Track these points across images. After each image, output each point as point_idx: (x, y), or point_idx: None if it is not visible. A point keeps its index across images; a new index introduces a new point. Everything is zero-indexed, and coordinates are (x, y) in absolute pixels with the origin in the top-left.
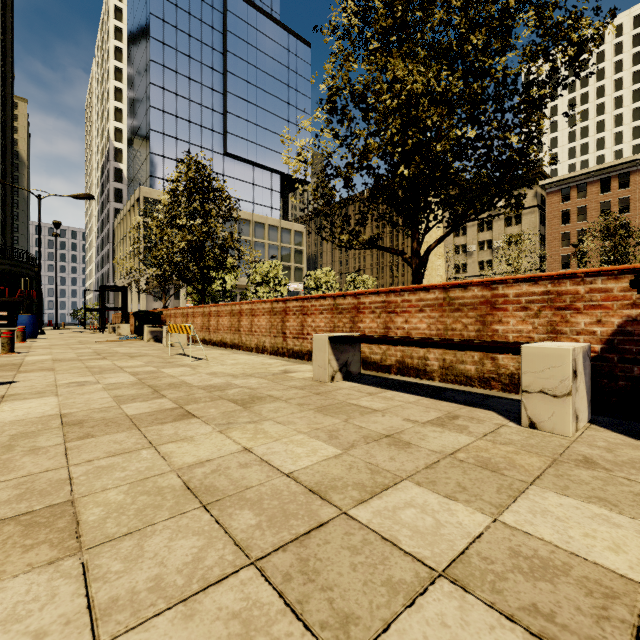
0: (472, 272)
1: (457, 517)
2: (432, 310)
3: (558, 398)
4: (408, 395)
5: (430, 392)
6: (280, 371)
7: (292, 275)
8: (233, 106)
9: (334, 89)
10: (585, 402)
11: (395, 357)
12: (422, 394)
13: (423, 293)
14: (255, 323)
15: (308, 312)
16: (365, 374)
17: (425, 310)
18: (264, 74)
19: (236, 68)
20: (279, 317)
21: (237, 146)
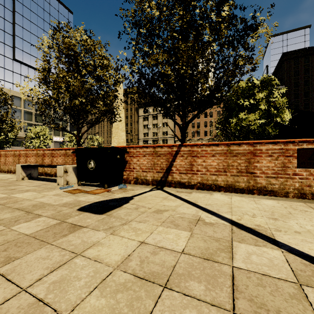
0: (150, 136)
1: (1, 196)
2: (63, 156)
3: (61, 177)
4: (43, 181)
5: (53, 180)
6: (7, 178)
7: (61, 133)
8: (20, 32)
9: (41, 70)
10: (75, 178)
11: (54, 171)
12: (49, 181)
13: (61, 151)
14: (7, 160)
15: (28, 156)
16: (43, 177)
17: (61, 156)
18: (42, 20)
19: (22, 11)
20: (17, 157)
21: (23, 56)
